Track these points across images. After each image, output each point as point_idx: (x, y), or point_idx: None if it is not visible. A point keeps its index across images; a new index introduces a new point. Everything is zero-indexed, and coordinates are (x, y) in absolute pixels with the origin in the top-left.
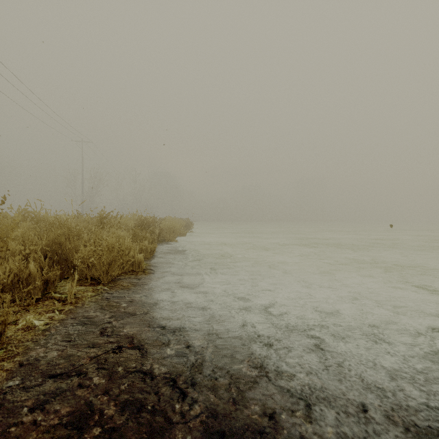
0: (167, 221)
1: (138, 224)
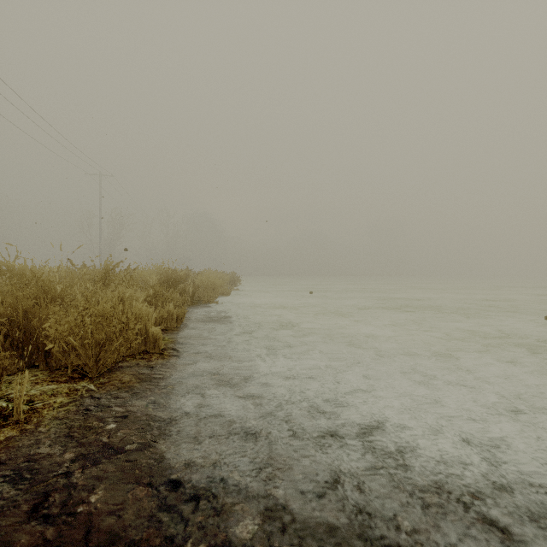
0: (205, 276)
1: (164, 280)
